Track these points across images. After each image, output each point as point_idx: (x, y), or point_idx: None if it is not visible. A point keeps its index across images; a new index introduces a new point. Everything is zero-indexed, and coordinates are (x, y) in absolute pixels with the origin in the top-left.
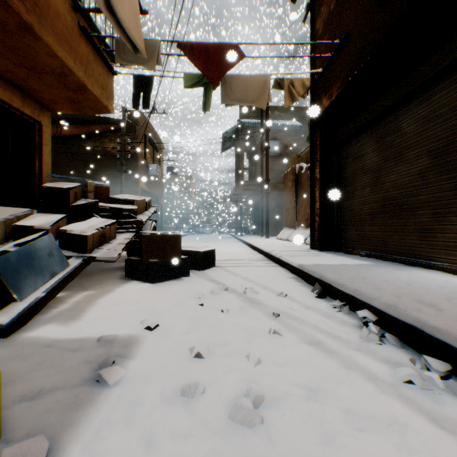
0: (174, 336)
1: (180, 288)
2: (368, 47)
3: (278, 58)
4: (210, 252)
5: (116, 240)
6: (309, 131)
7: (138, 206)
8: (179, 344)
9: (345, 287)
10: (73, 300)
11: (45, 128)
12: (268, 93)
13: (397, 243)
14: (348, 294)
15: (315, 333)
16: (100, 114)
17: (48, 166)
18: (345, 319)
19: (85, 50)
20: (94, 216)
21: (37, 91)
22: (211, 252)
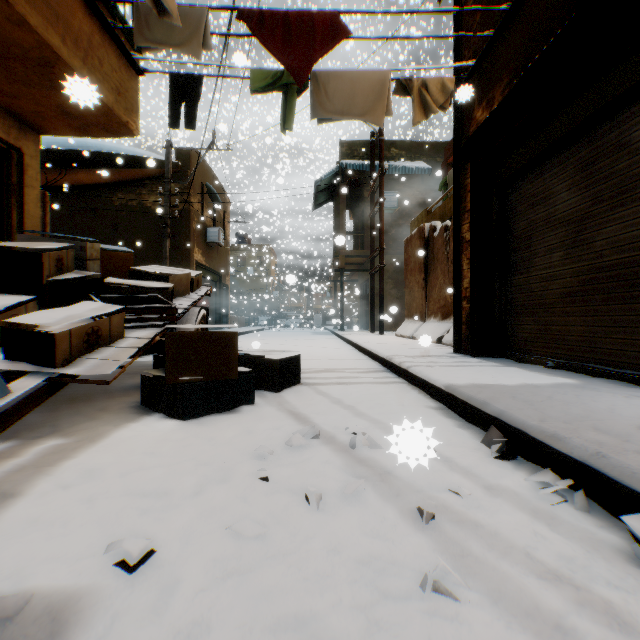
0: (178, 600)
1: (231, 431)
2: (564, 5)
3: (405, 39)
4: (291, 360)
5: (124, 341)
6: (443, 175)
7: (176, 283)
8: (183, 637)
9: (566, 444)
10: (13, 463)
11: (29, 160)
12: (386, 100)
13: (620, 347)
14: (574, 461)
15: (540, 591)
16: (135, 153)
17: (35, 221)
18: (588, 529)
19: (84, 24)
20: (93, 298)
21: (9, 94)
22: (294, 360)
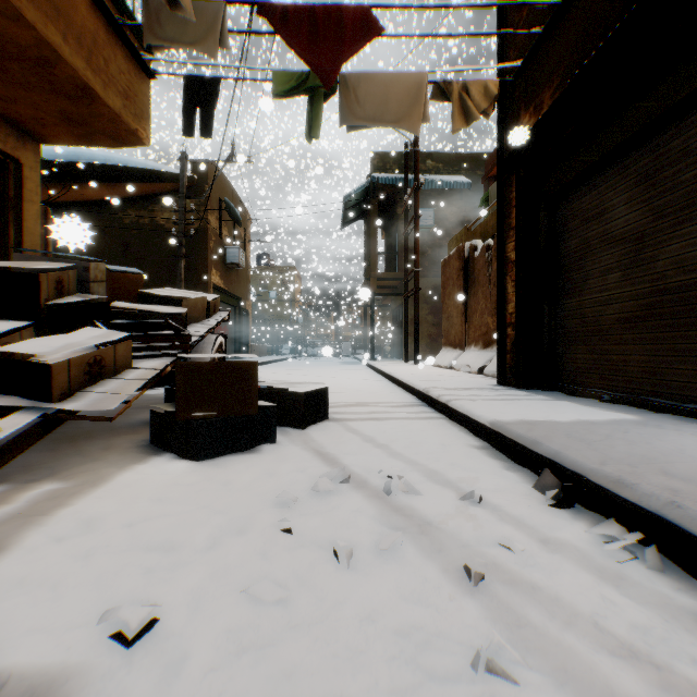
0: (183, 683)
1: (250, 474)
2: None
3: (444, 37)
4: (318, 393)
5: (131, 372)
6: (484, 189)
7: (191, 308)
8: None
9: (633, 491)
10: (1, 511)
11: (28, 172)
12: (423, 105)
13: (686, 379)
14: (644, 511)
15: (614, 671)
16: (147, 166)
17: (35, 239)
18: (664, 592)
19: (88, 21)
20: (97, 325)
21: (5, 99)
22: (320, 393)
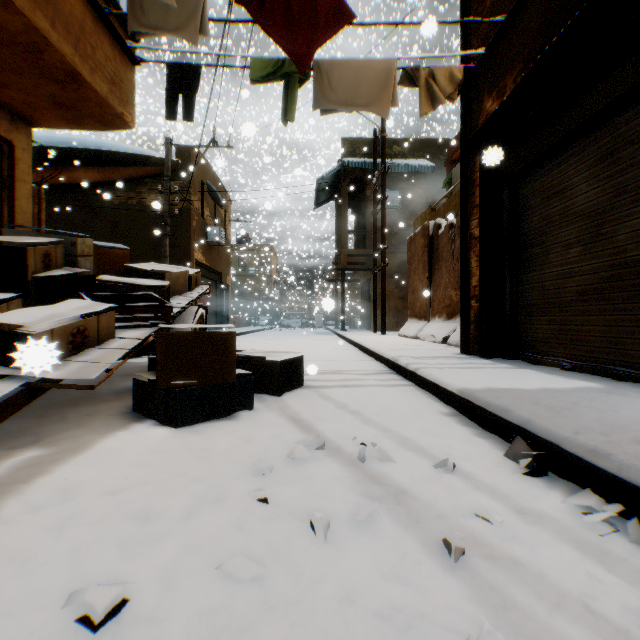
0: None
1: (227, 441)
2: None
3: (412, 25)
4: (293, 362)
5: (114, 341)
6: (447, 172)
7: (173, 281)
8: None
9: (611, 462)
10: None
11: (21, 154)
12: (392, 90)
13: None
14: (622, 482)
15: None
16: (135, 151)
17: (28, 217)
18: None
19: (76, 9)
20: (83, 296)
21: None
22: (295, 361)
